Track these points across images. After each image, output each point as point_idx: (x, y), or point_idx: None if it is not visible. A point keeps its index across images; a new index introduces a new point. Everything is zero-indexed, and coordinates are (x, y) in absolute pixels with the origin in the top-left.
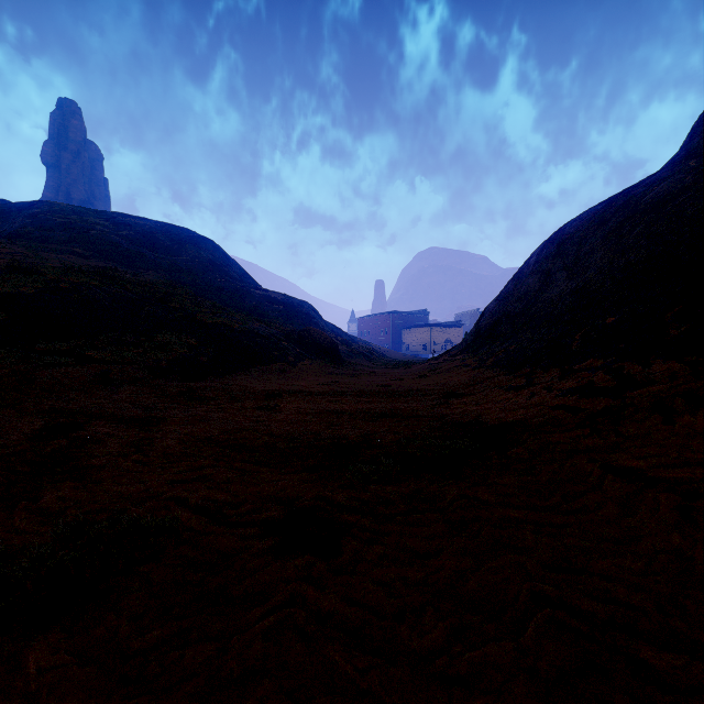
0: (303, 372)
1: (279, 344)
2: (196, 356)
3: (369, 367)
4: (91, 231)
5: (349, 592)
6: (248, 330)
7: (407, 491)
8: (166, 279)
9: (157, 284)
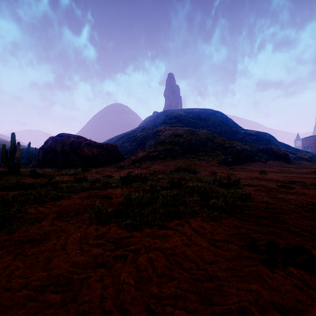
0: (269, 165)
1: (257, 154)
2: (227, 159)
3: (308, 165)
4: (182, 117)
5: (296, 190)
6: (243, 149)
7: (313, 187)
8: (208, 131)
9: (207, 134)
